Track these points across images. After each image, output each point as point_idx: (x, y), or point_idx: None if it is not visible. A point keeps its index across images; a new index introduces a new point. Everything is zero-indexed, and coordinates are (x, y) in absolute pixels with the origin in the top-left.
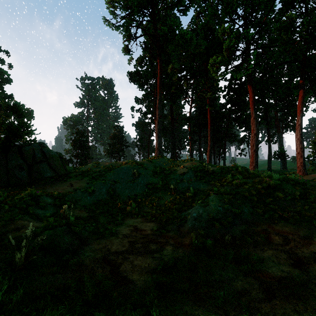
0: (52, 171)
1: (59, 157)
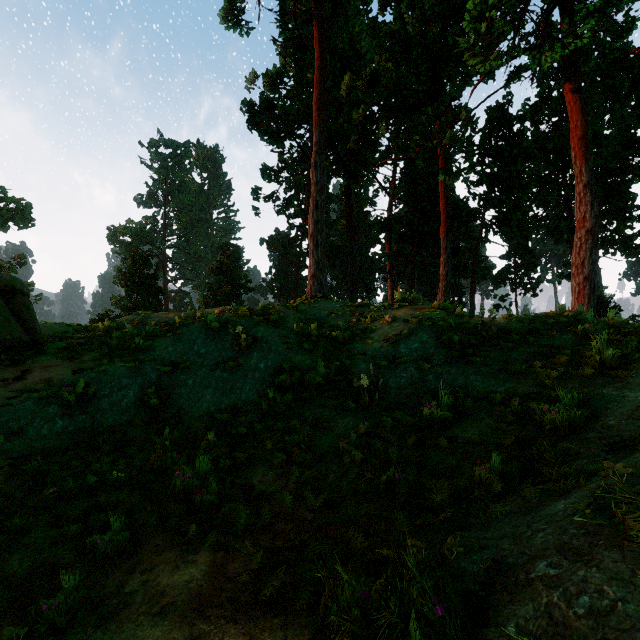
0: None
1: None
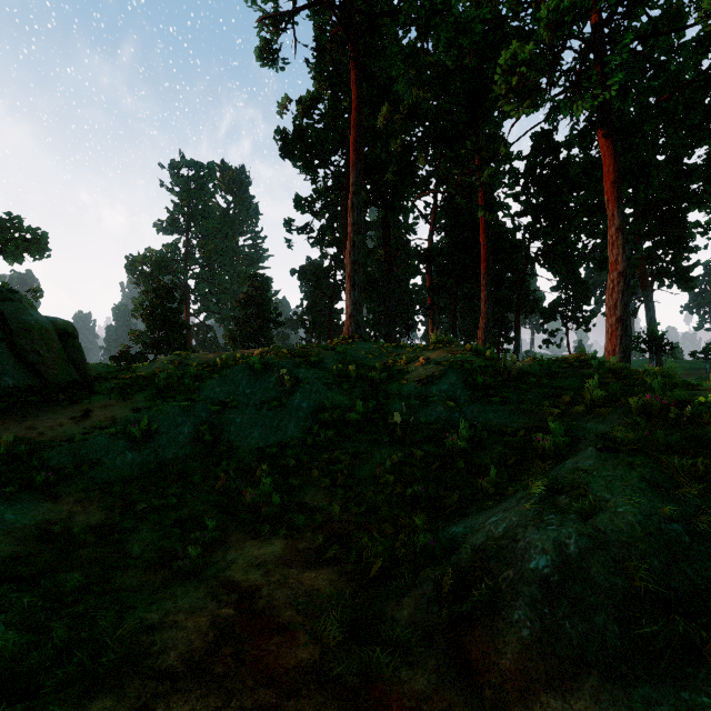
0: (24, 371)
1: (54, 330)
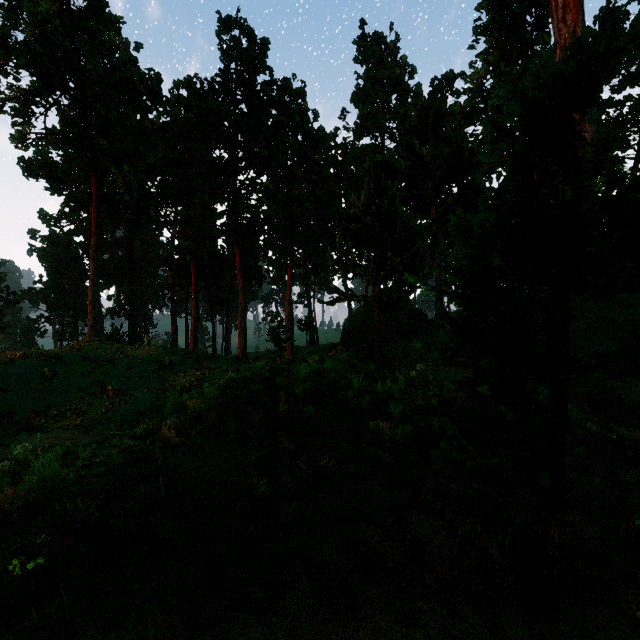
0: None
1: None
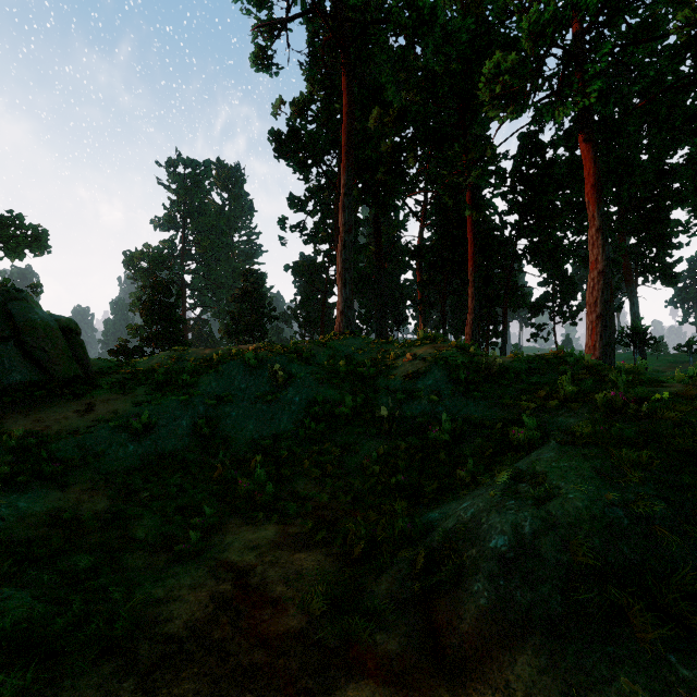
0: (31, 367)
1: (58, 328)
